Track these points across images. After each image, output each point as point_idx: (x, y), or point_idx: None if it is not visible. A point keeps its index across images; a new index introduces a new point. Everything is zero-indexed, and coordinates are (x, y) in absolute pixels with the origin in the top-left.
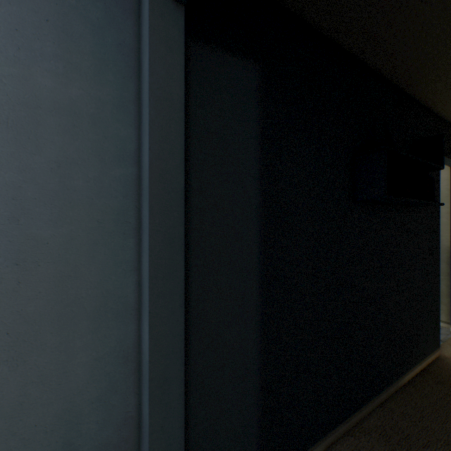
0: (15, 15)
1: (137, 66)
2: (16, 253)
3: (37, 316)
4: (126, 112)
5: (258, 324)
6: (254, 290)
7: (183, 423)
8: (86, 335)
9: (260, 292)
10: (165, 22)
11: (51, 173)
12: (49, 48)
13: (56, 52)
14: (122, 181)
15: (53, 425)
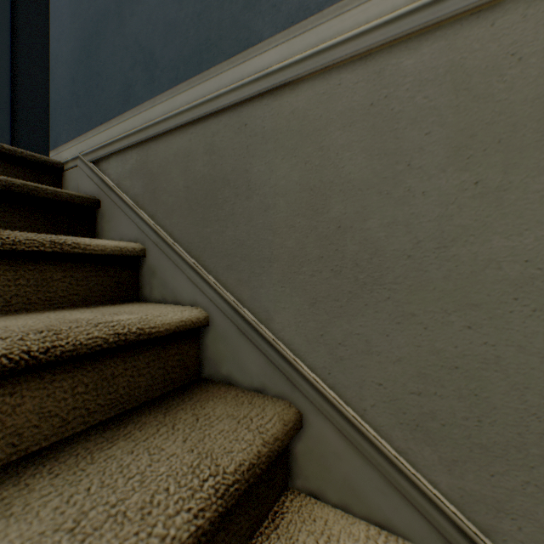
0: None
1: None
2: None
3: None
4: None
5: None
6: None
7: (10, 96)
8: None
9: None
10: None
11: None
12: None
13: None
14: None
15: None
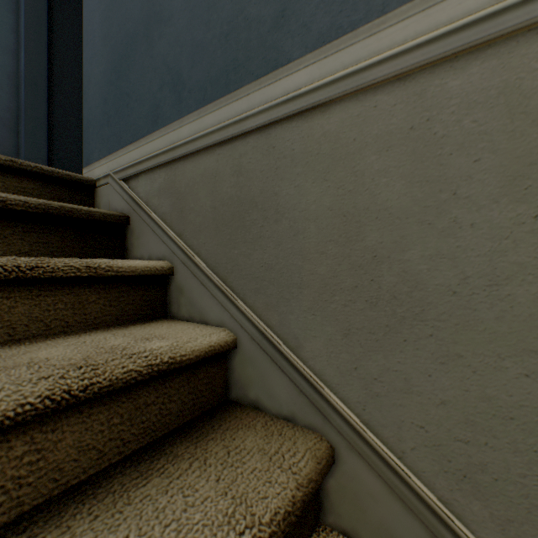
0: None
1: None
2: None
3: None
4: None
5: None
6: None
7: (47, 114)
8: None
9: None
10: None
11: None
12: None
13: None
14: None
15: None
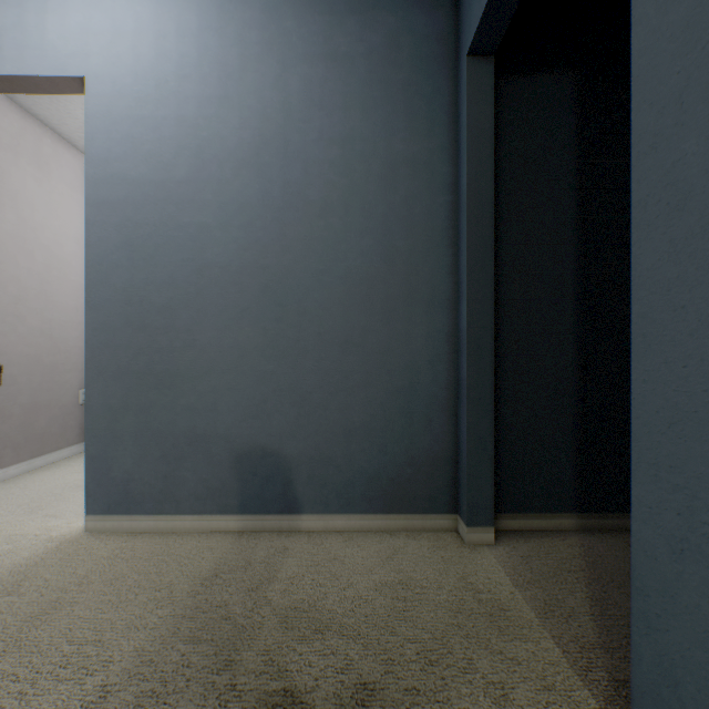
0: (385, 111)
1: (454, 117)
2: (385, 256)
3: (395, 296)
4: (447, 154)
5: (574, 343)
6: (569, 307)
7: (492, 386)
8: (421, 316)
9: (576, 310)
10: (478, 76)
11: (402, 205)
12: (401, 125)
13: (404, 126)
14: (444, 206)
15: (403, 370)
